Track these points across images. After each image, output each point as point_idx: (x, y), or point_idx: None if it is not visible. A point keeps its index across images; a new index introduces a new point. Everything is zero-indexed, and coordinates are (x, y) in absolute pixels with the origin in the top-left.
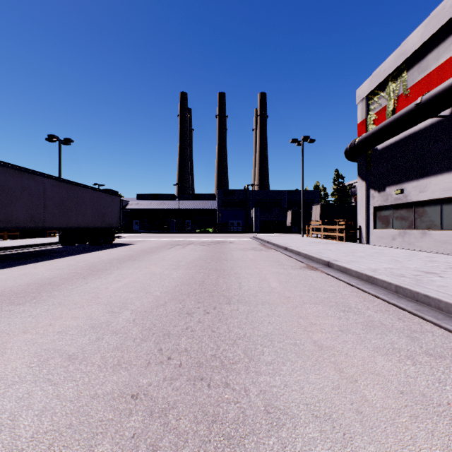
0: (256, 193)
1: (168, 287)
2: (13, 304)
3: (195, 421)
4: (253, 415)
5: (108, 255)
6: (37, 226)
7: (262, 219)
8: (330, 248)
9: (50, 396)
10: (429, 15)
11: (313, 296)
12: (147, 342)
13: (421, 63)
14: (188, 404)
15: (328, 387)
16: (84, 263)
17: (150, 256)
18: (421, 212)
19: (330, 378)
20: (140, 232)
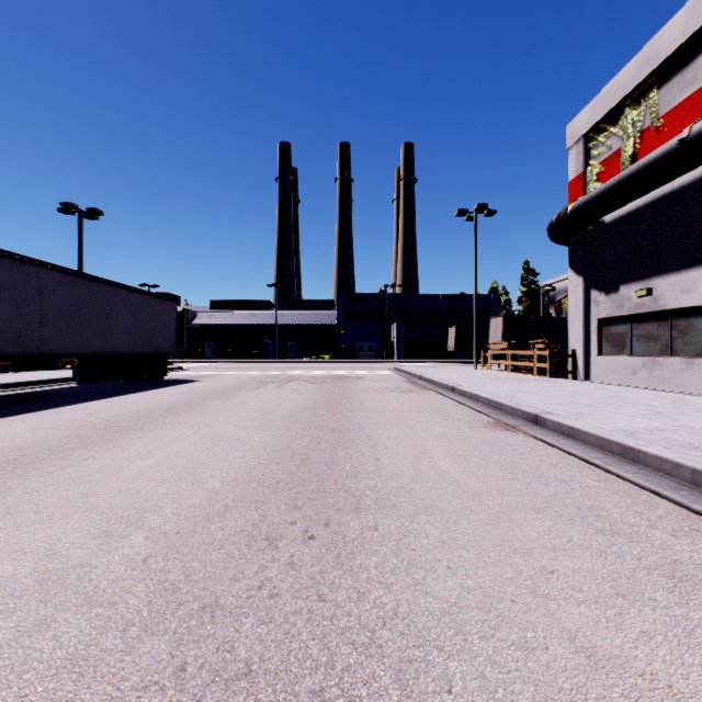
0: (399, 298)
1: (239, 469)
2: None
3: None
4: None
5: (149, 400)
6: (28, 351)
7: (408, 341)
8: (529, 388)
9: None
10: None
11: (525, 490)
12: (156, 639)
13: (684, 72)
14: None
15: None
16: (101, 415)
17: (221, 403)
18: (684, 328)
19: None
20: (214, 361)
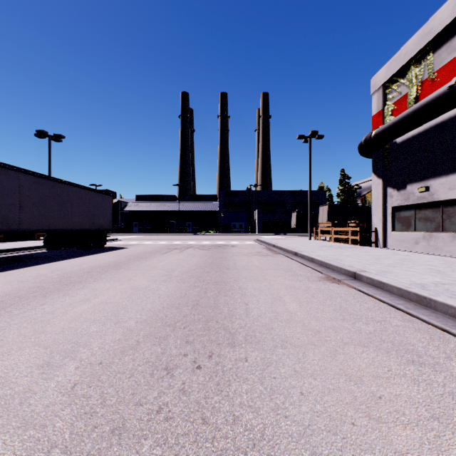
0: (259, 194)
1: (149, 312)
2: None
3: None
4: None
5: (92, 261)
6: (11, 228)
7: (265, 221)
8: (347, 253)
9: None
10: None
11: (352, 329)
12: None
13: (451, 41)
14: None
15: None
16: (58, 272)
17: (140, 263)
18: (451, 213)
19: None
20: (138, 235)
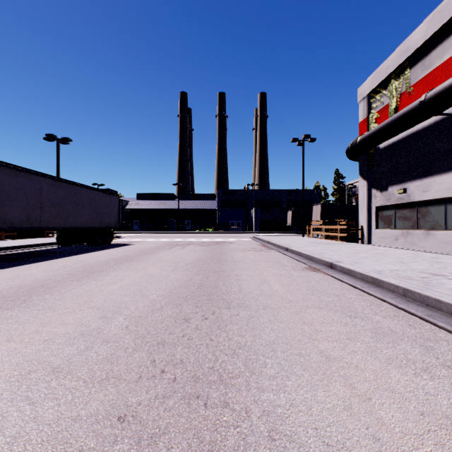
0: (256, 193)
1: (165, 290)
2: (0, 309)
3: (189, 450)
4: (255, 443)
5: (105, 255)
6: (33, 226)
7: (262, 219)
8: (332, 248)
9: (26, 418)
10: (433, 11)
11: (316, 299)
12: (140, 353)
13: (424, 60)
14: (182, 428)
15: (339, 407)
16: (80, 264)
17: (148, 257)
18: (424, 212)
19: (340, 395)
20: (139, 232)
